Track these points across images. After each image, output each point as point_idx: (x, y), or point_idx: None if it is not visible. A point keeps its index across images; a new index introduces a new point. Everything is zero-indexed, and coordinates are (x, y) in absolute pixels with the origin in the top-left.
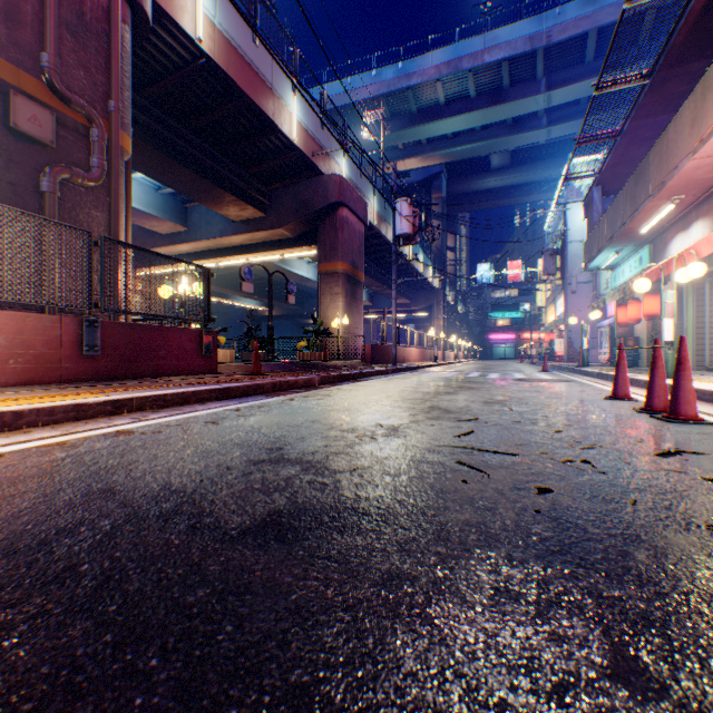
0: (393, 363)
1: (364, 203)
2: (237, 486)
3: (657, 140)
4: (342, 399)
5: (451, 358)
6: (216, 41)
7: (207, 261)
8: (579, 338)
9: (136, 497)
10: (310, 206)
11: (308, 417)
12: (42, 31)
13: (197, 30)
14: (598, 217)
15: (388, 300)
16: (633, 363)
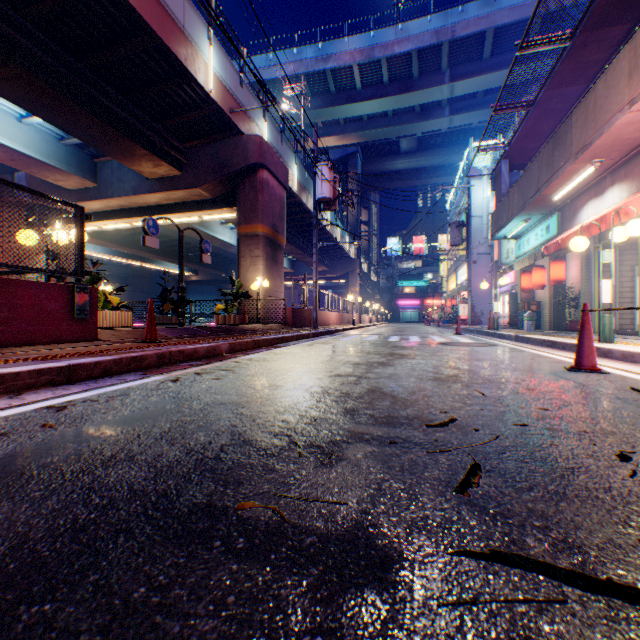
0: (314, 327)
1: (285, 168)
2: None
3: (582, 100)
4: (248, 377)
5: (366, 321)
6: None
7: (121, 220)
8: (480, 303)
9: None
10: (229, 166)
11: (171, 425)
12: None
13: None
14: (506, 189)
15: (308, 267)
16: (536, 326)
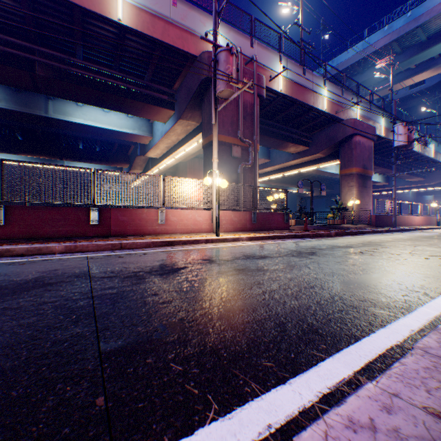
0: (392, 226)
1: (372, 127)
2: (305, 249)
3: None
4: (340, 240)
5: None
6: (286, 86)
7: (278, 174)
8: None
9: (288, 249)
10: (334, 139)
11: (323, 243)
12: (237, 123)
13: (279, 87)
14: None
15: (401, 179)
16: None
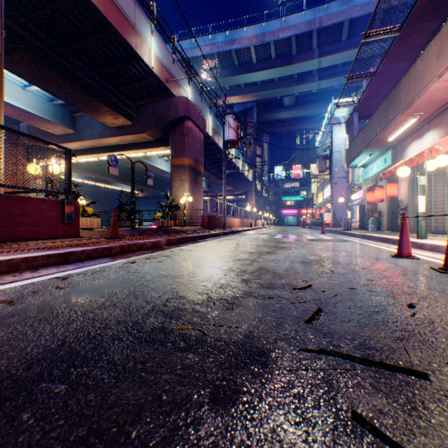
0: (223, 228)
1: (204, 119)
2: None
3: (407, 73)
4: (180, 261)
5: (260, 224)
6: None
7: (91, 155)
8: (339, 212)
9: None
10: (165, 118)
11: (134, 287)
12: None
13: None
14: (356, 133)
15: (219, 187)
16: (377, 228)
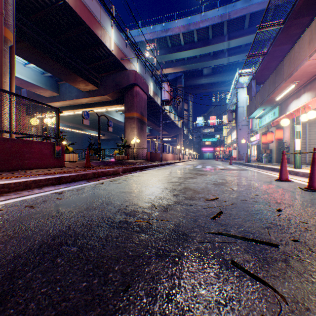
0: (161, 161)
1: (147, 85)
2: None
3: (288, 53)
4: (132, 182)
5: (186, 158)
6: None
7: (70, 111)
8: (242, 149)
9: None
10: (120, 85)
11: (105, 199)
12: None
13: None
14: (254, 94)
15: (158, 132)
16: (269, 161)
